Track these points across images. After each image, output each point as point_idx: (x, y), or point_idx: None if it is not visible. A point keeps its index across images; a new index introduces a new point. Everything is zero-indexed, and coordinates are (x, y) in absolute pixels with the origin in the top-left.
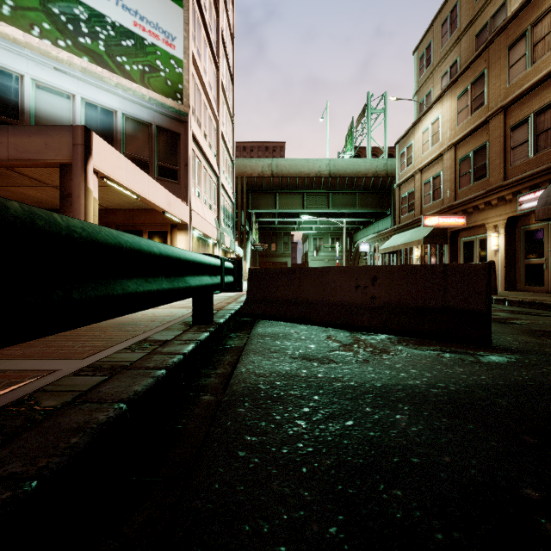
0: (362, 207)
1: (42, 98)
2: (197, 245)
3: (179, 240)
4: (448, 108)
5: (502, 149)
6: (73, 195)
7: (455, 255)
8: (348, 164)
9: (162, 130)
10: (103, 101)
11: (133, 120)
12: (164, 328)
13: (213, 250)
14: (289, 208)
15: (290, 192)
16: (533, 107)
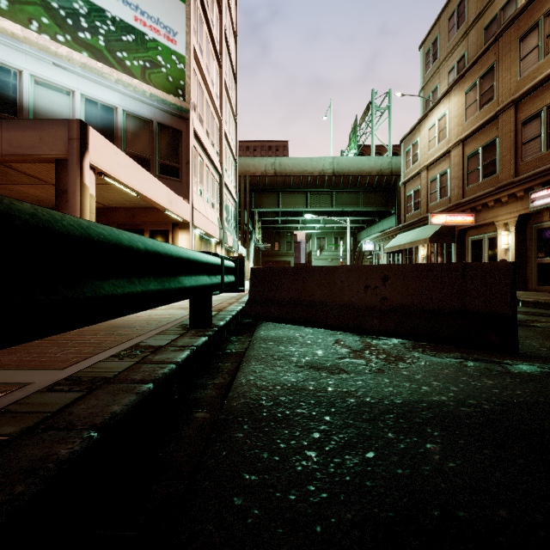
0: (366, 205)
1: (41, 94)
2: (199, 244)
3: (181, 239)
4: (456, 104)
5: (513, 144)
6: (69, 192)
7: (462, 254)
8: (352, 163)
9: (163, 127)
10: (103, 97)
11: (133, 116)
12: (159, 331)
13: (215, 249)
14: (292, 207)
15: (293, 191)
16: (546, 100)
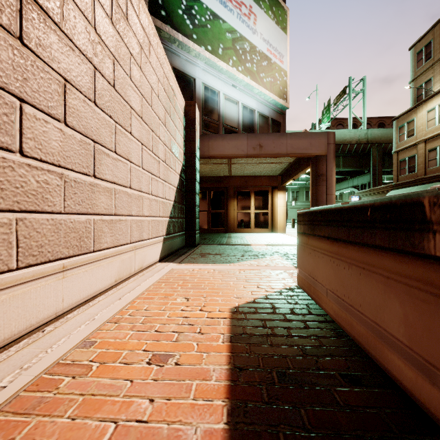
0: (344, 167)
1: (226, 105)
2: None
3: (279, 197)
4: None
5: None
6: (327, 175)
7: None
8: (336, 134)
9: (273, 121)
10: (250, 104)
11: (261, 115)
12: None
13: None
14: None
15: None
16: None
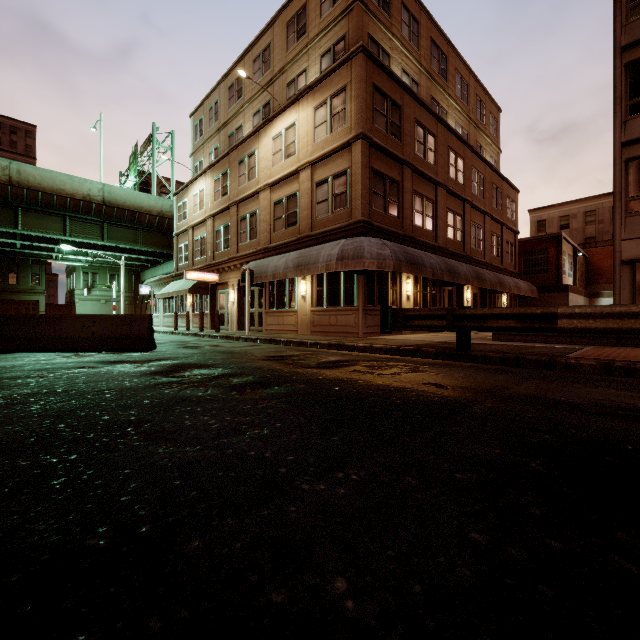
0: (146, 245)
1: None
2: None
3: None
4: (210, 185)
5: (236, 231)
6: None
7: (214, 303)
8: (128, 196)
9: None
10: None
11: None
12: None
13: None
14: (42, 232)
15: (43, 211)
16: (249, 210)
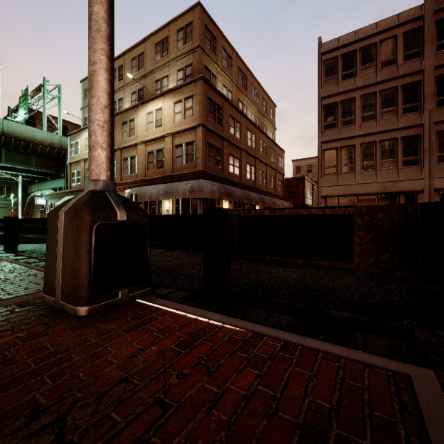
0: (38, 167)
1: None
2: None
3: None
4: None
5: (120, 167)
6: None
7: None
8: (24, 130)
9: None
10: None
11: None
12: None
13: None
14: None
15: None
16: (130, 154)
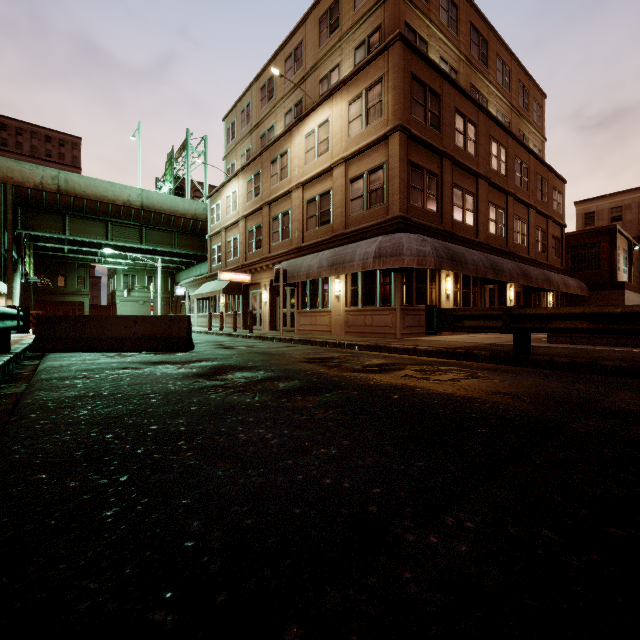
0: (181, 247)
1: None
2: None
3: None
4: (242, 186)
5: (268, 231)
6: None
7: (247, 304)
8: (164, 200)
9: None
10: None
11: None
12: None
13: None
14: (86, 237)
15: (88, 217)
16: (281, 209)
